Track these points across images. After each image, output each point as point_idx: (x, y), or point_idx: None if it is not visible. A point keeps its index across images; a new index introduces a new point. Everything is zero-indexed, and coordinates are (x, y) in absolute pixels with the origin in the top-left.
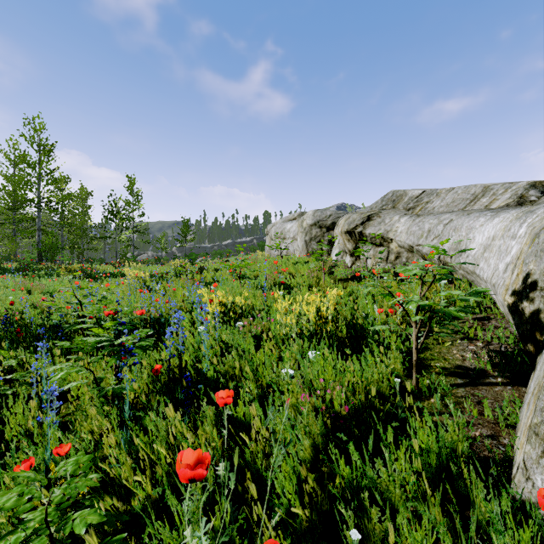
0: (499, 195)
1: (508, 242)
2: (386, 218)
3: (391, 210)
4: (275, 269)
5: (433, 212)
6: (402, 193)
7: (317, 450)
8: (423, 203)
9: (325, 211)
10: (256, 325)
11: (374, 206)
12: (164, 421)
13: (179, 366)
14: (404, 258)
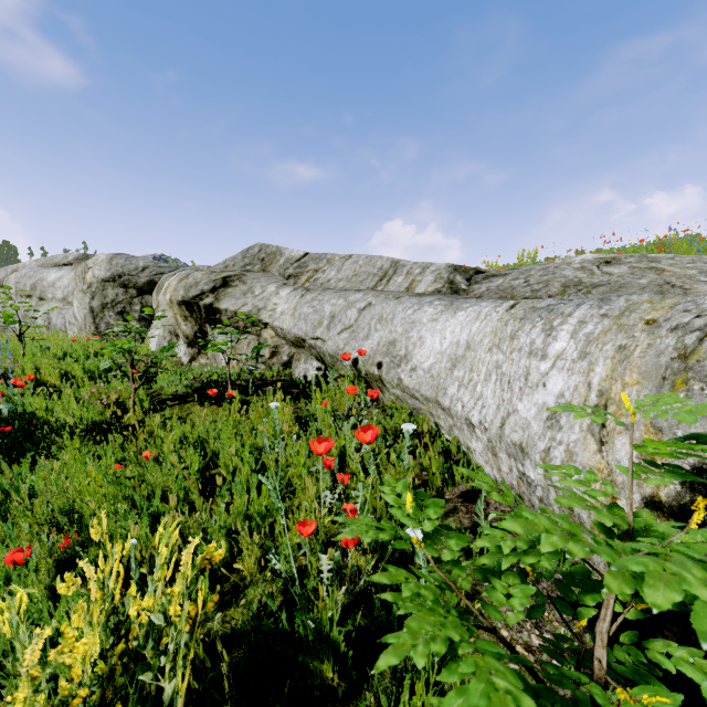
0: (418, 276)
1: (525, 362)
2: (255, 285)
3: (261, 274)
4: None
5: (329, 286)
6: (275, 250)
7: None
8: (311, 271)
9: (136, 258)
10: None
11: (231, 264)
12: None
13: None
14: (285, 356)
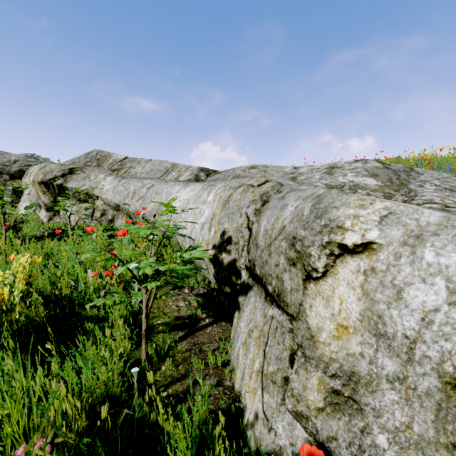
0: (183, 172)
1: (201, 206)
2: (91, 174)
3: (96, 168)
4: None
5: (136, 176)
6: (107, 154)
7: None
8: (127, 167)
9: (9, 154)
10: None
11: (77, 161)
12: None
13: None
14: (110, 216)
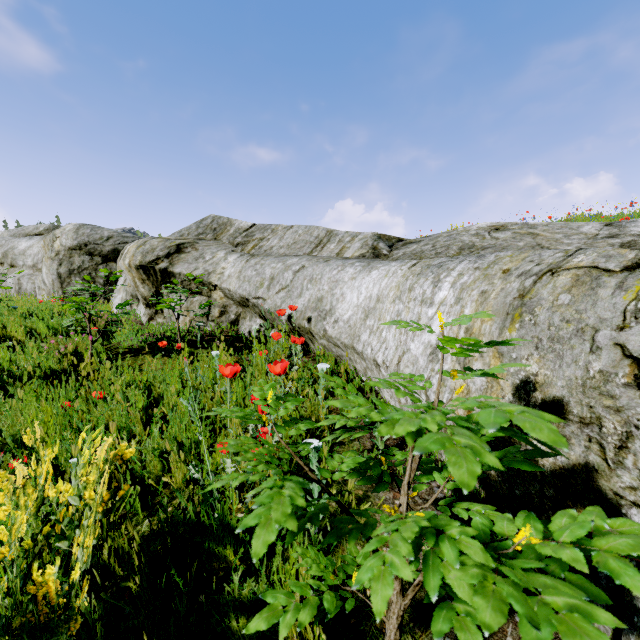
0: (348, 243)
1: (418, 309)
2: (206, 252)
3: (212, 242)
4: None
5: (271, 252)
6: (226, 221)
7: None
8: (256, 239)
9: (101, 229)
10: None
11: (186, 233)
12: None
13: None
14: (232, 315)
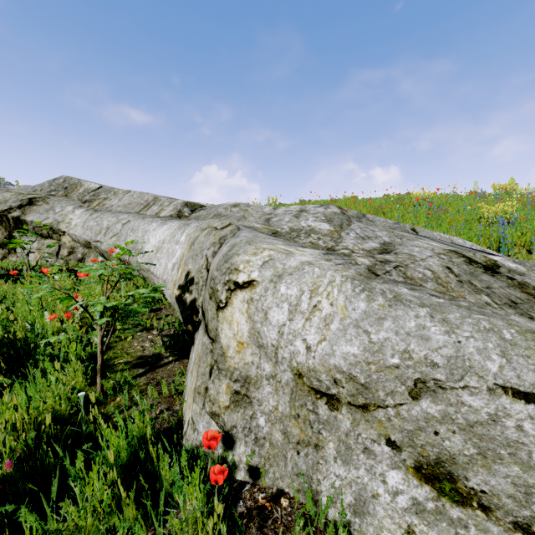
0: (166, 207)
1: (174, 246)
2: (56, 205)
3: (63, 198)
4: None
5: (111, 209)
6: (77, 182)
7: None
8: (101, 199)
9: None
10: None
11: (39, 189)
12: None
13: None
14: (79, 254)
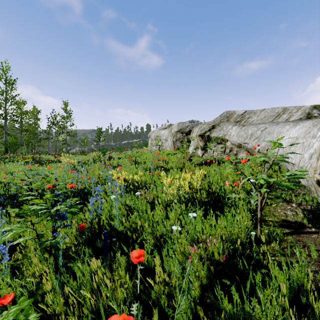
0: (294, 113)
1: (310, 140)
2: (223, 127)
3: (226, 122)
4: (156, 158)
5: (252, 123)
6: (232, 112)
7: (204, 288)
8: (246, 118)
9: (185, 123)
10: (149, 194)
11: (215, 120)
12: (88, 268)
13: (99, 225)
14: (234, 151)
